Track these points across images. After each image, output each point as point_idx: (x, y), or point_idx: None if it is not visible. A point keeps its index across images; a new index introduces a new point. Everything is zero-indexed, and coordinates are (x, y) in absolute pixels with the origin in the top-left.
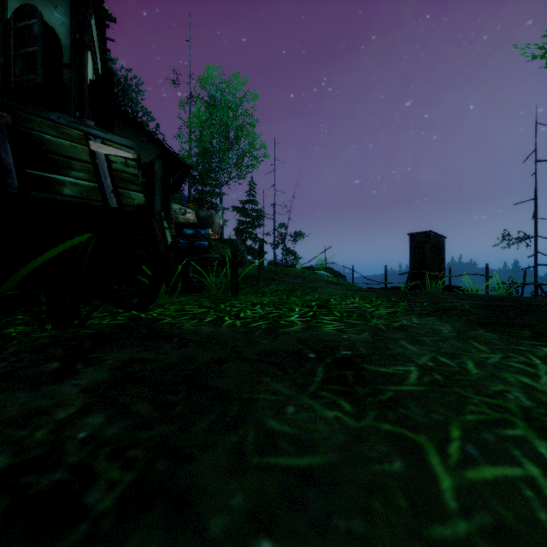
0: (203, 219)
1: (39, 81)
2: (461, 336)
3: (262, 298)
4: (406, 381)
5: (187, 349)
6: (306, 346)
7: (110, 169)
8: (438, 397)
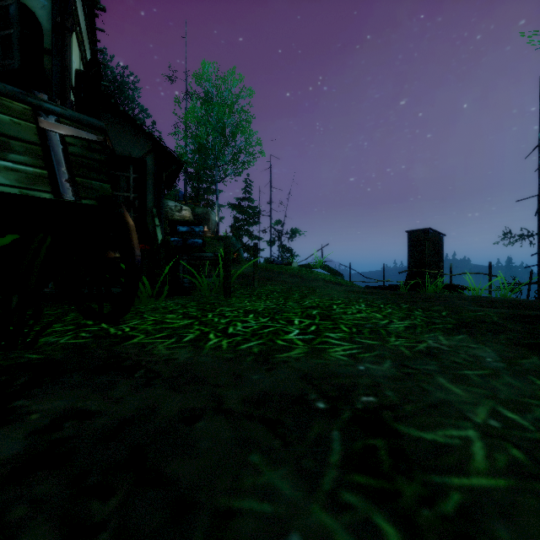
0: (199, 216)
1: (16, 66)
2: (513, 368)
3: (257, 303)
4: (471, 464)
5: (150, 391)
6: (312, 386)
7: (66, 153)
8: (537, 506)
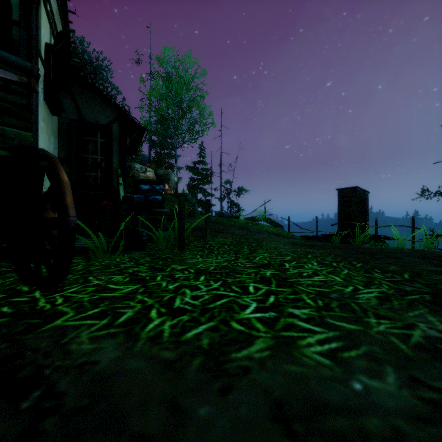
0: (161, 176)
1: None
2: None
3: (208, 259)
4: None
5: None
6: None
7: None
8: None
